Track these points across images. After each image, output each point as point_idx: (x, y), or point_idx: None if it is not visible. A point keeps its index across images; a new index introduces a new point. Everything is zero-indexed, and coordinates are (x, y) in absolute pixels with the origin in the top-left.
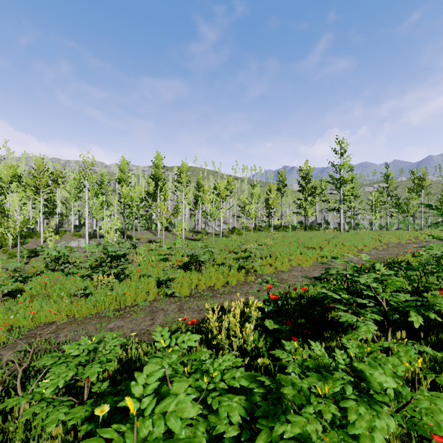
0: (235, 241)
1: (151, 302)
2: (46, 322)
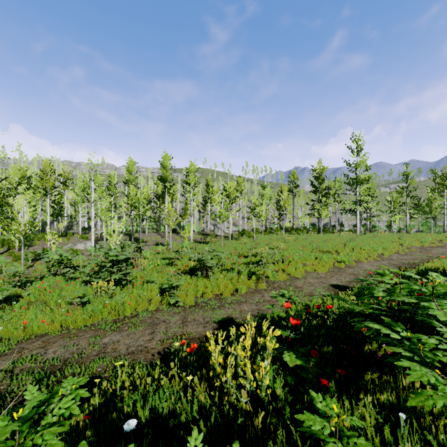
0: (245, 244)
1: (153, 312)
2: (37, 334)
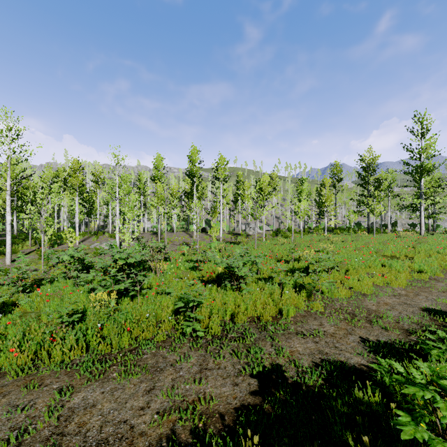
0: (282, 245)
1: (160, 344)
2: (1, 370)
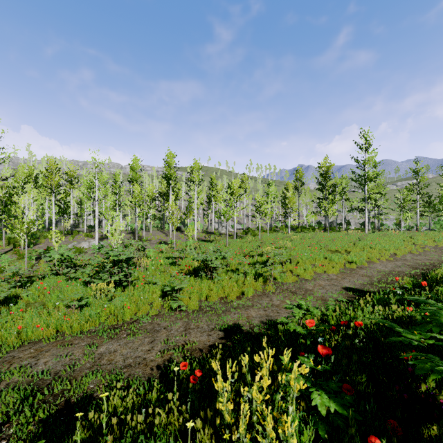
0: (250, 242)
1: (154, 317)
2: (31, 340)
